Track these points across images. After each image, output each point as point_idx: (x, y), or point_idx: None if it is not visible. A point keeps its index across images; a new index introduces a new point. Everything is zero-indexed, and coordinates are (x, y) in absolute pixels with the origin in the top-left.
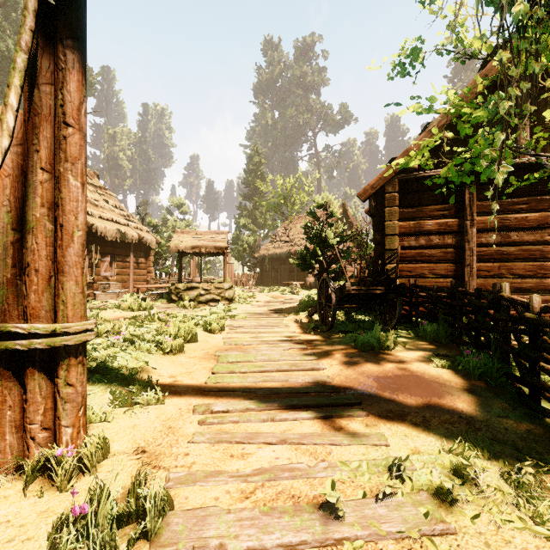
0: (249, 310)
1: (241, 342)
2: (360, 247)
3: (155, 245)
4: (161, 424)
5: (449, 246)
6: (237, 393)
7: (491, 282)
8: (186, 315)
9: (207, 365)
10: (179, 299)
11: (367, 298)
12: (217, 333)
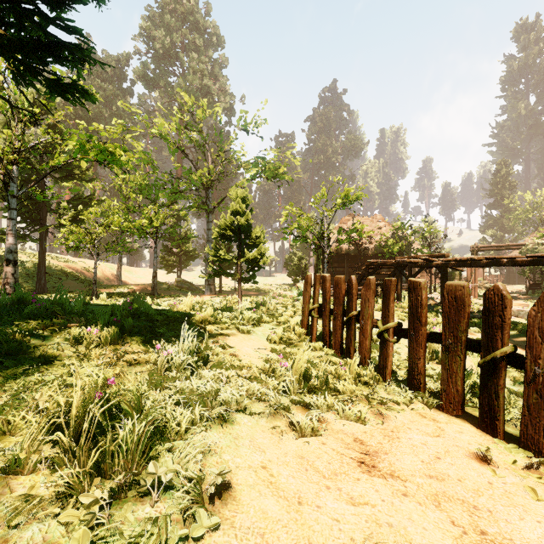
0: None
1: None
2: None
3: None
4: None
5: None
6: None
7: None
8: None
9: None
10: None
11: None
12: None
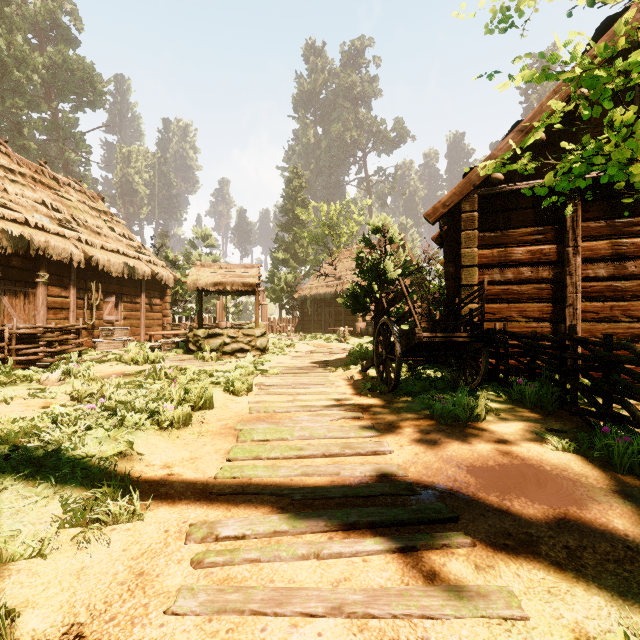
0: (286, 363)
1: (274, 408)
2: (421, 285)
3: (172, 283)
4: (128, 567)
5: (545, 280)
6: (262, 497)
7: (601, 327)
8: (203, 370)
9: (222, 446)
10: (198, 349)
11: (441, 348)
12: (242, 394)
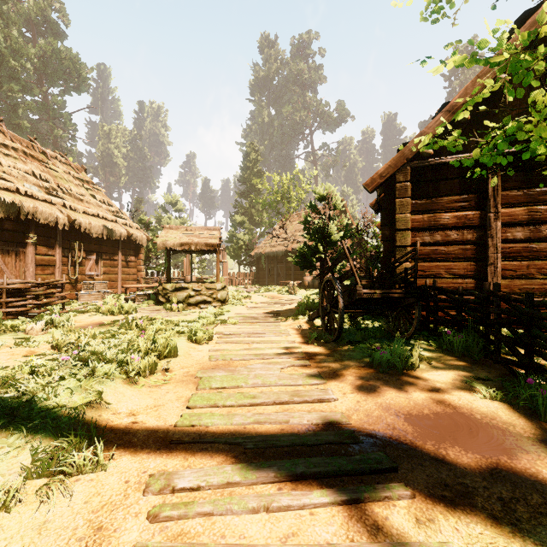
0: (243, 313)
1: (231, 357)
2: (360, 244)
3: (145, 242)
4: (87, 521)
5: (469, 242)
6: (217, 445)
7: (519, 283)
8: (170, 321)
9: (183, 393)
10: (166, 301)
11: (379, 302)
12: (204, 343)
